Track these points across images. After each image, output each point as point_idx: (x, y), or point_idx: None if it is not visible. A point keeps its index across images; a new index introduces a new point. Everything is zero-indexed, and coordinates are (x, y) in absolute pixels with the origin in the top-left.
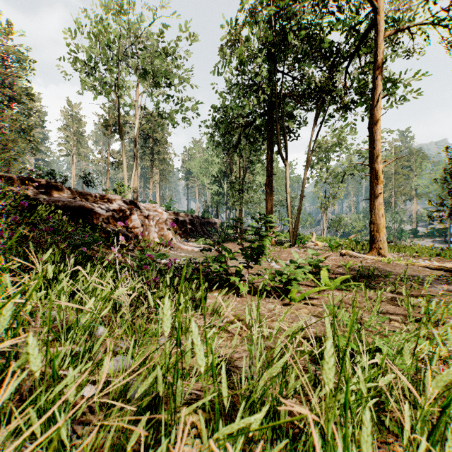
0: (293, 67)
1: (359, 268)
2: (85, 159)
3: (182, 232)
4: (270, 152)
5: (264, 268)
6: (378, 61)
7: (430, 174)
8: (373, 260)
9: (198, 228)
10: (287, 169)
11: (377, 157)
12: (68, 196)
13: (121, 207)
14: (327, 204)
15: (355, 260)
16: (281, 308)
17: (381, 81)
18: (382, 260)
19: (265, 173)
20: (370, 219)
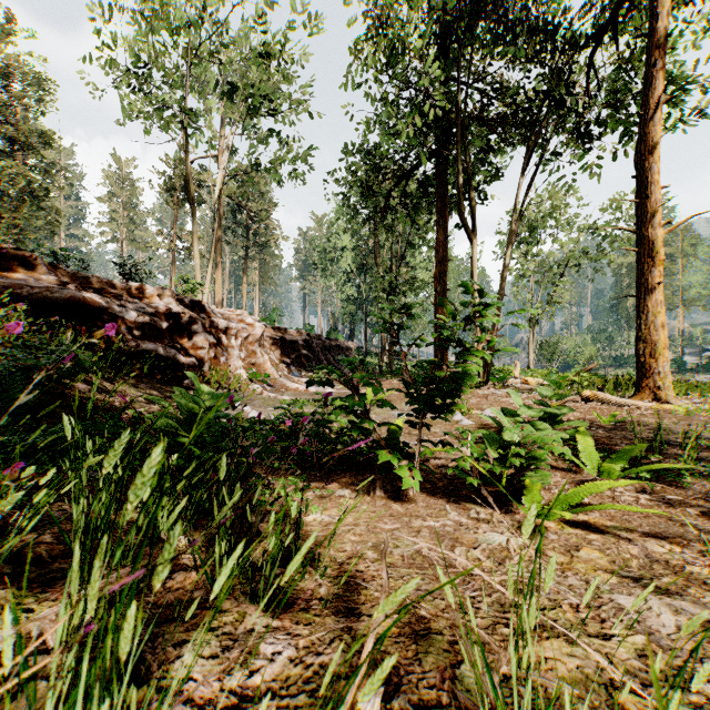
0: (483, 73)
1: (637, 427)
2: (141, 248)
3: (291, 361)
4: (442, 222)
5: (461, 430)
6: (653, 34)
7: (709, 266)
8: (652, 409)
9: (319, 355)
10: (474, 249)
11: (652, 214)
12: (50, 280)
13: (171, 309)
14: (539, 313)
15: (616, 409)
16: (523, 546)
17: (659, 71)
18: (672, 410)
19: (429, 267)
20: (637, 334)
